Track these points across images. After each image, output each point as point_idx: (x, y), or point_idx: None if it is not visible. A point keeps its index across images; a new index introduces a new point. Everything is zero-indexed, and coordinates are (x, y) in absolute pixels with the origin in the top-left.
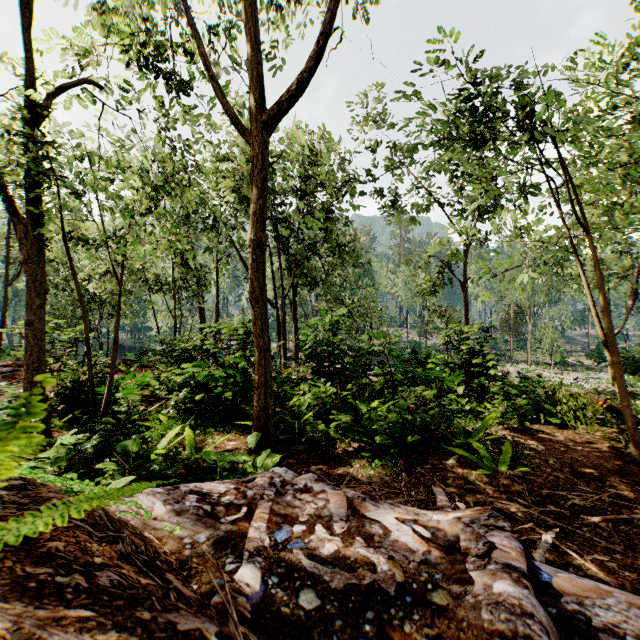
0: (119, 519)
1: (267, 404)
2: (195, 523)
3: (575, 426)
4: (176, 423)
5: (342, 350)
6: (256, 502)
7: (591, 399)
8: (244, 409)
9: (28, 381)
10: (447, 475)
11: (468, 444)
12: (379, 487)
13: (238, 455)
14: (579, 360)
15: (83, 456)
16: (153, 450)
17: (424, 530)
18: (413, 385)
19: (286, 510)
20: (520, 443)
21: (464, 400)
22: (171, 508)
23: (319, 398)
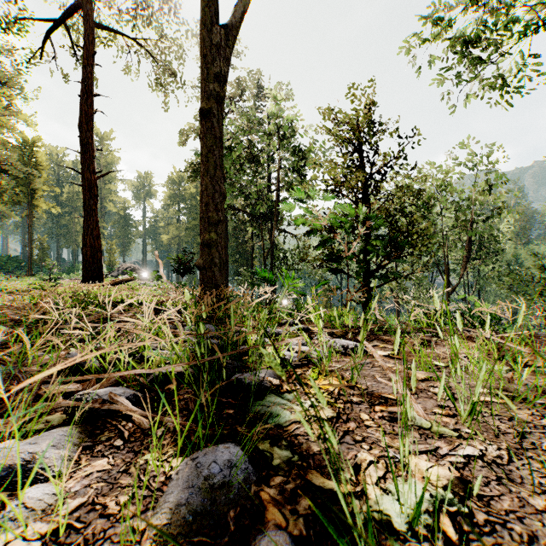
0: None
1: None
2: None
3: None
4: None
5: None
6: None
7: None
8: None
9: None
10: None
11: None
12: None
13: None
14: None
15: None
16: None
17: None
18: None
19: None
20: None
21: None
22: None
23: None
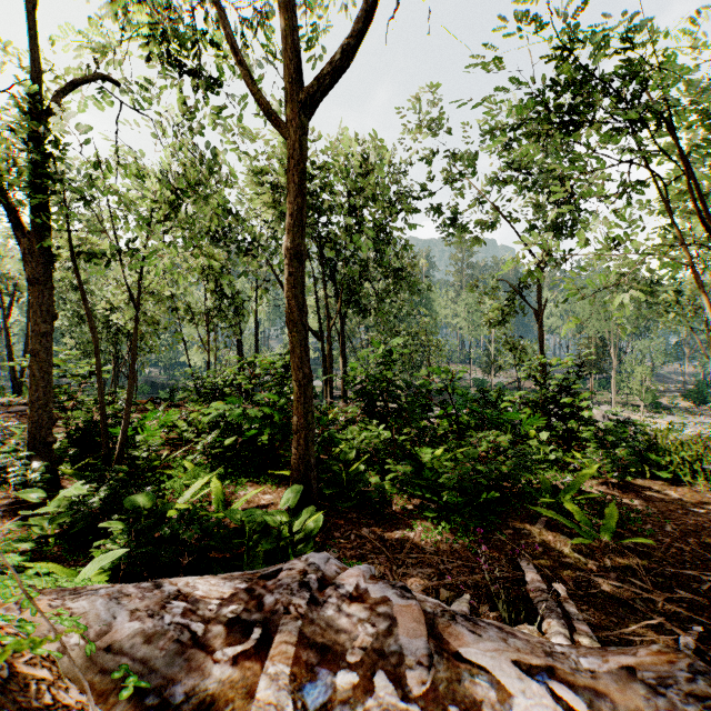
0: (12, 676)
1: (308, 451)
2: (172, 660)
3: (691, 482)
4: (203, 471)
5: (399, 386)
6: (277, 619)
7: (707, 448)
8: (283, 455)
9: (33, 420)
10: (535, 544)
11: (557, 503)
12: (449, 558)
13: (272, 514)
14: (673, 401)
15: (87, 512)
16: (169, 506)
17: (572, 693)
18: (482, 429)
19: (325, 636)
20: (623, 503)
21: (547, 448)
22: (139, 627)
23: (371, 444)
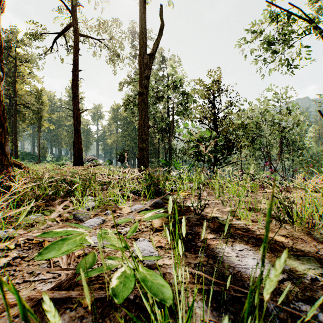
0: None
1: None
2: None
3: None
4: None
5: None
6: None
7: None
8: None
9: None
10: None
11: None
12: None
13: None
14: None
15: None
16: None
17: None
18: None
19: None
20: None
21: None
22: None
23: None
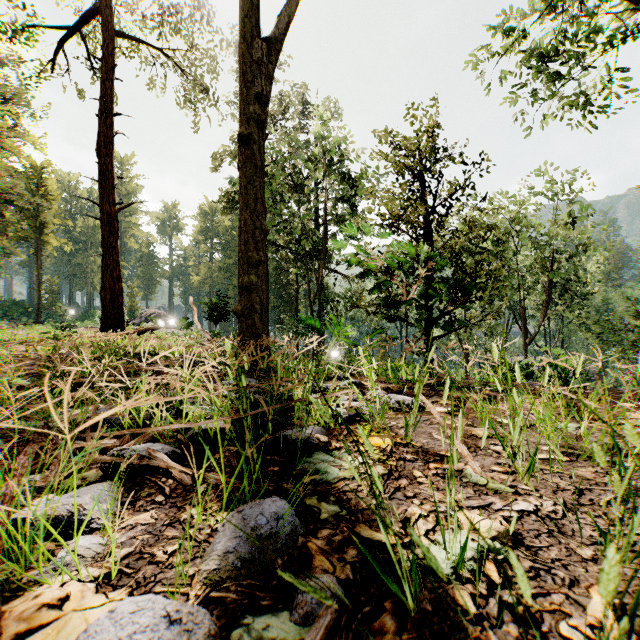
0: None
1: None
2: None
3: None
4: None
5: None
6: None
7: None
8: None
9: None
10: None
11: None
12: None
13: None
14: None
15: None
16: None
17: None
18: None
19: None
20: None
21: None
22: None
23: None
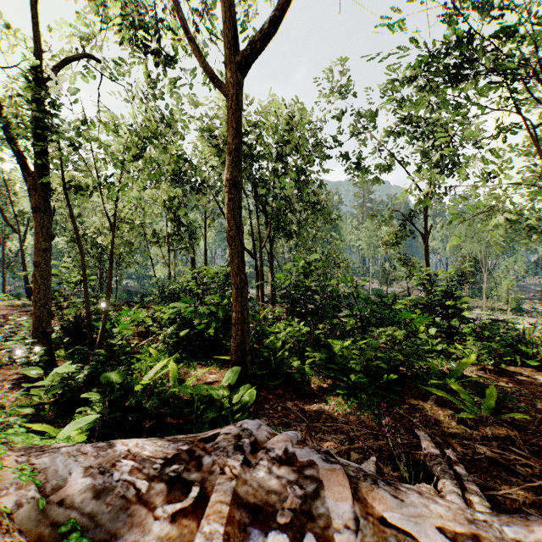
0: None
1: (244, 340)
2: (116, 515)
3: None
4: (164, 356)
5: (316, 290)
6: (213, 479)
7: None
8: (225, 345)
9: (36, 316)
10: (427, 417)
11: (445, 384)
12: (357, 427)
13: (216, 389)
14: (533, 307)
15: (73, 385)
16: (136, 382)
17: None
18: (381, 326)
19: (257, 497)
20: (499, 385)
21: (434, 341)
22: (90, 483)
23: (294, 336)
